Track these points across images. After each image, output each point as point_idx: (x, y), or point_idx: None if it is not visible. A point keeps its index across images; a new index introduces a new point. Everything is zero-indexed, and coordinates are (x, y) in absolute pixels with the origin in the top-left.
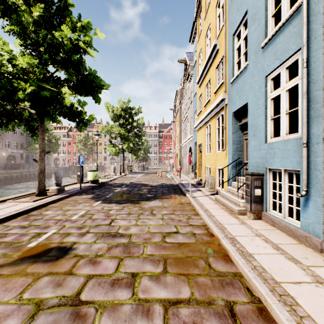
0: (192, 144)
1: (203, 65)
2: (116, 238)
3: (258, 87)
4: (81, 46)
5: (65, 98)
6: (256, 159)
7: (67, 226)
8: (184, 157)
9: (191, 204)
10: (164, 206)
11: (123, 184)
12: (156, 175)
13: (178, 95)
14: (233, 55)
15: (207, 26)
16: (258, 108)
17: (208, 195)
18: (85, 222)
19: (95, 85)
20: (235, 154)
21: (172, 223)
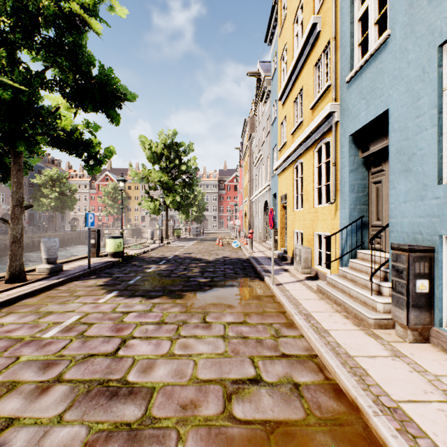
0: (268, 196)
1: (291, 66)
2: (116, 403)
3: (418, 72)
4: (74, 11)
5: (62, 117)
6: (413, 218)
7: (22, 359)
8: (256, 217)
9: (276, 300)
10: (227, 304)
11: (163, 258)
12: (215, 244)
13: (248, 127)
14: (351, 31)
15: (297, 2)
16: (419, 115)
17: (303, 279)
18: (66, 347)
19: (108, 91)
20: (355, 209)
21: (244, 350)
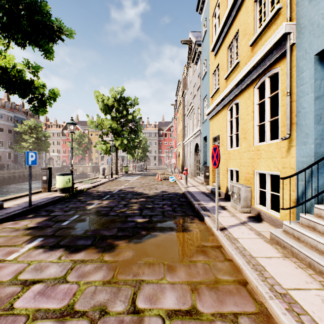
0: (199, 139)
1: (226, 12)
2: None
3: None
4: None
5: None
6: None
7: None
8: (188, 156)
9: (226, 254)
10: (166, 265)
11: (108, 193)
12: (155, 178)
13: (181, 86)
14: None
15: None
16: None
17: (246, 221)
18: None
19: (36, 17)
20: (321, 144)
21: None
